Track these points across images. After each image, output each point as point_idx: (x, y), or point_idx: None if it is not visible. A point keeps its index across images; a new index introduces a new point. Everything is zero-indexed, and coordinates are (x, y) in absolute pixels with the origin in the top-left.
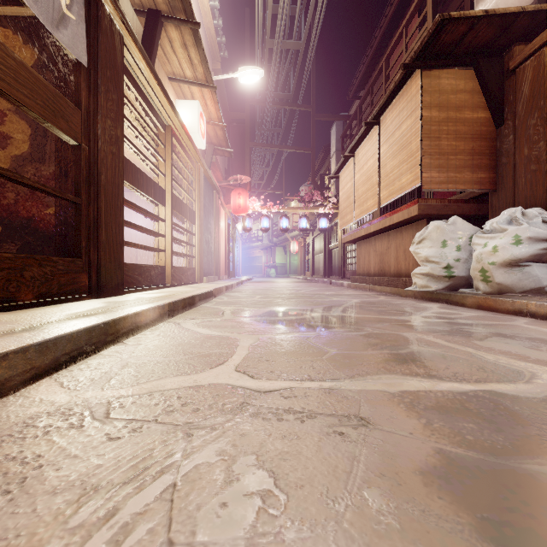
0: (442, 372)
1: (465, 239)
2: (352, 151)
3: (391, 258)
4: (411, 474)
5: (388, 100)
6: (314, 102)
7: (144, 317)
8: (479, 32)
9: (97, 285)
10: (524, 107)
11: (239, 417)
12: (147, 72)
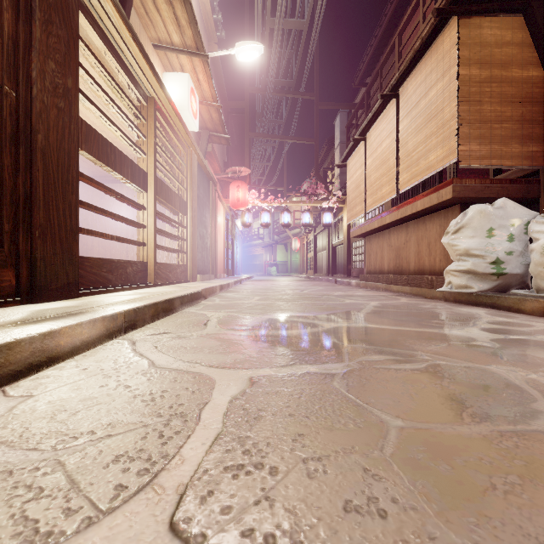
0: None
1: (519, 226)
2: (363, 133)
3: (411, 253)
4: None
5: (411, 64)
6: (317, 90)
7: (69, 337)
8: None
9: (30, 286)
10: None
11: None
12: (117, 19)
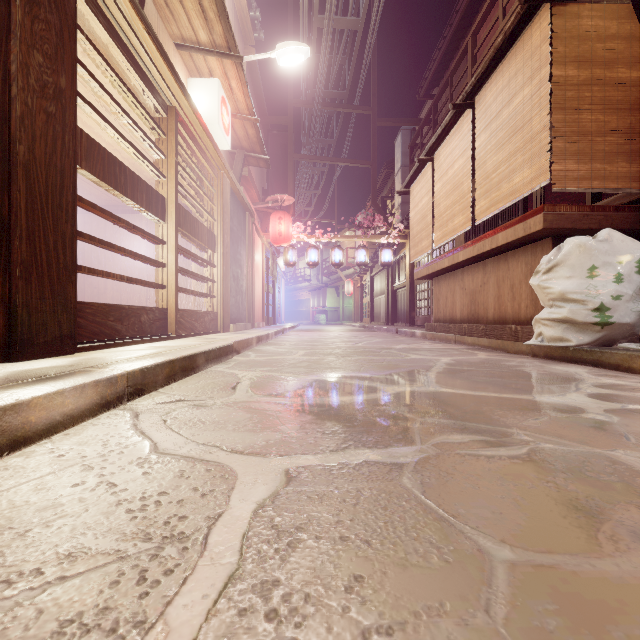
0: None
1: (629, 264)
2: (430, 153)
3: (489, 298)
4: None
5: (491, 65)
6: (374, 103)
7: (44, 410)
8: None
9: (8, 339)
10: None
11: None
12: (126, 6)
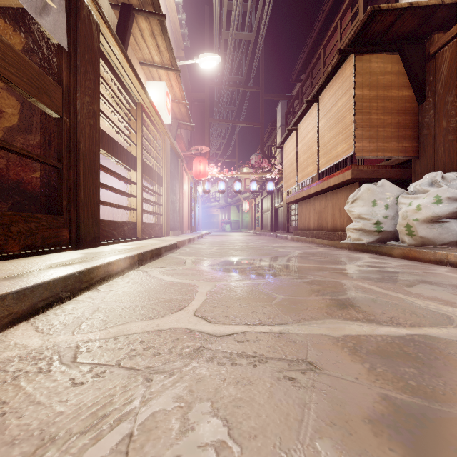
0: (379, 316)
1: (392, 199)
2: (295, 125)
3: (328, 215)
4: (361, 423)
5: (326, 81)
6: (262, 85)
7: (116, 266)
8: (405, 22)
9: (76, 239)
10: (443, 86)
11: (196, 361)
12: (120, 56)
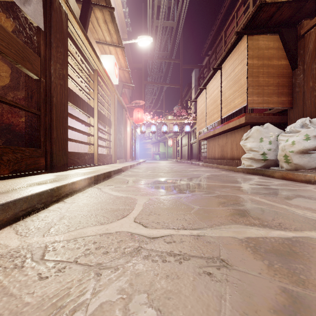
0: (270, 222)
1: (274, 137)
2: (205, 85)
3: (228, 149)
4: (267, 313)
5: (227, 54)
6: (182, 58)
7: (78, 185)
8: (283, 12)
9: (50, 165)
10: (310, 57)
11: (135, 259)
12: (82, 36)
